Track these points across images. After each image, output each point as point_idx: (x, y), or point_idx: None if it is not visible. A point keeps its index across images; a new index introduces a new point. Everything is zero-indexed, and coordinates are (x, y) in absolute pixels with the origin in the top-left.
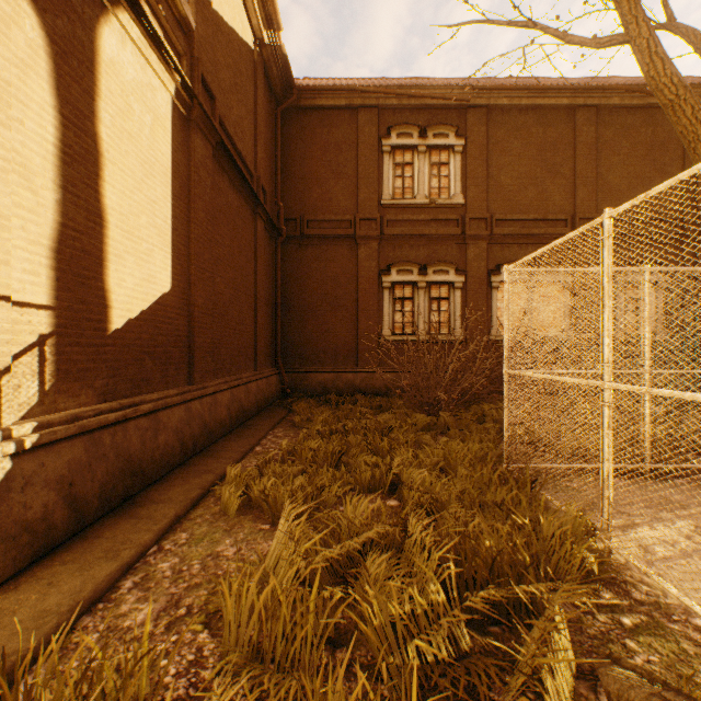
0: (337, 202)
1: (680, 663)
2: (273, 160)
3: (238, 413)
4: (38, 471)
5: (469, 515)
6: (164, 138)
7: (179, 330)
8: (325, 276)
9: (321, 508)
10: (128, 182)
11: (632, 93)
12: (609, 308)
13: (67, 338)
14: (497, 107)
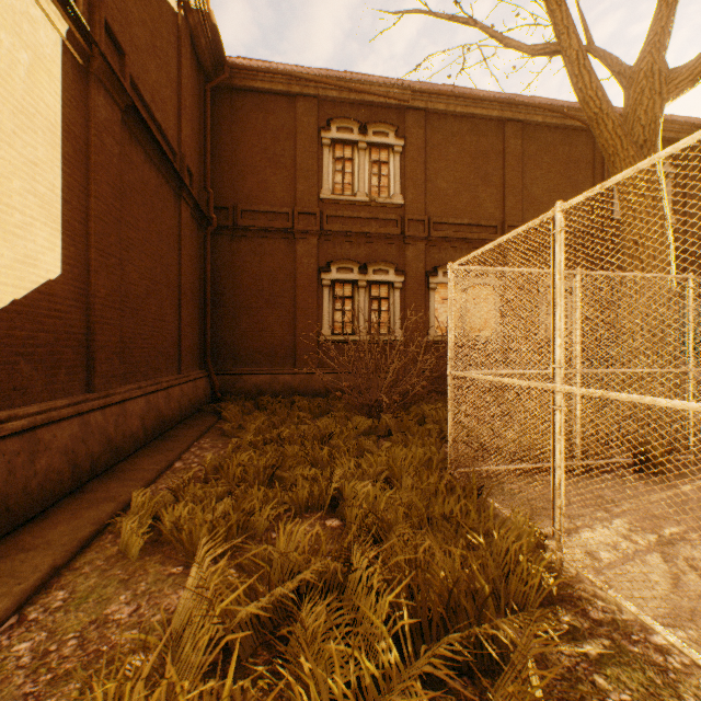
0: (274, 193)
1: (652, 698)
2: (201, 141)
3: (155, 423)
4: None
5: (419, 536)
6: (50, 86)
7: (72, 326)
8: (261, 271)
9: (250, 537)
10: None
11: (552, 113)
12: (561, 306)
13: None
14: (435, 112)
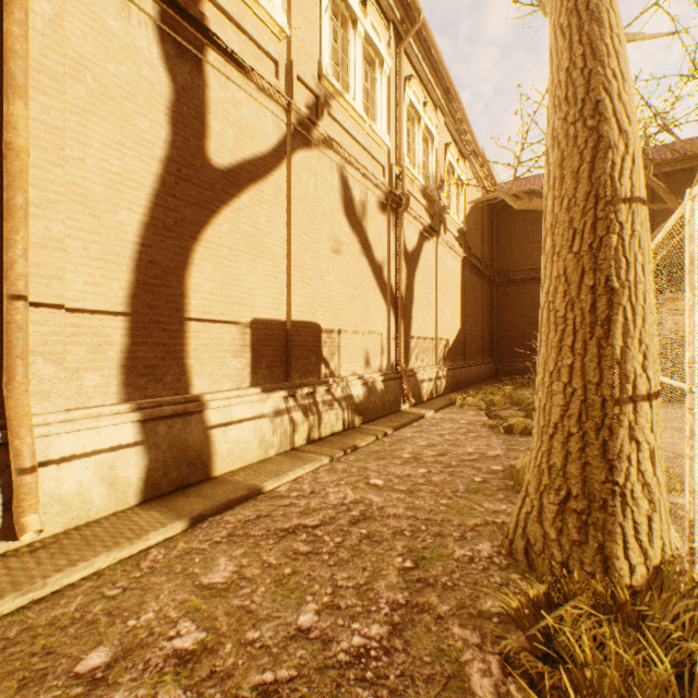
0: (531, 257)
1: None
2: (490, 242)
3: (478, 376)
4: (449, 374)
5: None
6: (458, 278)
7: (461, 342)
8: (523, 304)
9: None
10: (453, 300)
11: None
12: None
13: (446, 346)
14: (661, 173)
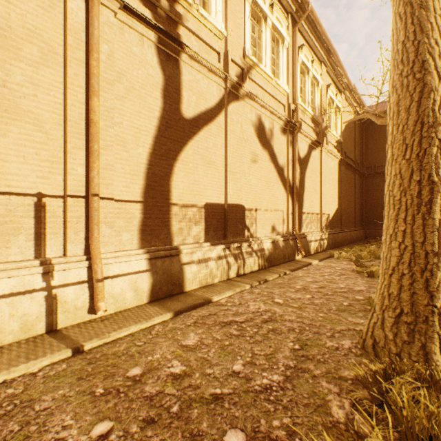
0: None
1: None
2: (360, 147)
3: (351, 239)
4: (329, 237)
5: None
6: (336, 173)
7: (338, 215)
8: None
9: None
10: (332, 187)
11: None
12: None
13: (328, 218)
14: None
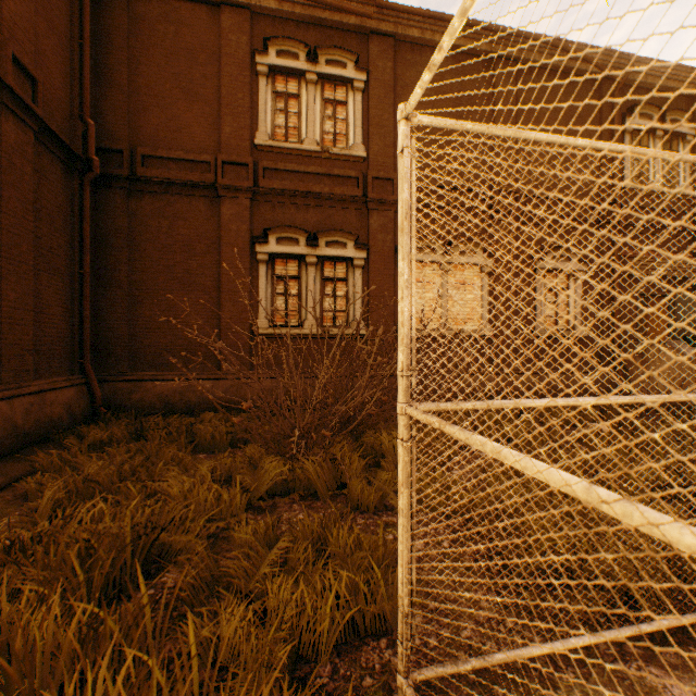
0: (191, 134)
1: None
2: (74, 49)
3: None
4: None
5: None
6: None
7: None
8: (172, 240)
9: None
10: None
11: (553, 51)
12: None
13: None
14: (407, 41)
